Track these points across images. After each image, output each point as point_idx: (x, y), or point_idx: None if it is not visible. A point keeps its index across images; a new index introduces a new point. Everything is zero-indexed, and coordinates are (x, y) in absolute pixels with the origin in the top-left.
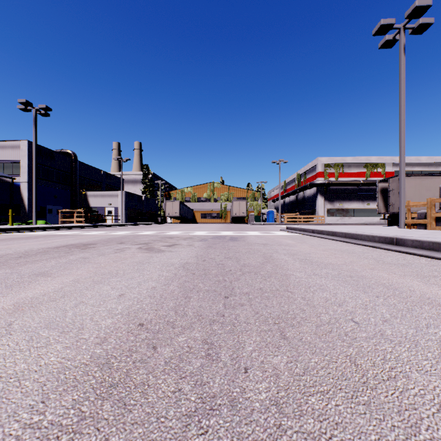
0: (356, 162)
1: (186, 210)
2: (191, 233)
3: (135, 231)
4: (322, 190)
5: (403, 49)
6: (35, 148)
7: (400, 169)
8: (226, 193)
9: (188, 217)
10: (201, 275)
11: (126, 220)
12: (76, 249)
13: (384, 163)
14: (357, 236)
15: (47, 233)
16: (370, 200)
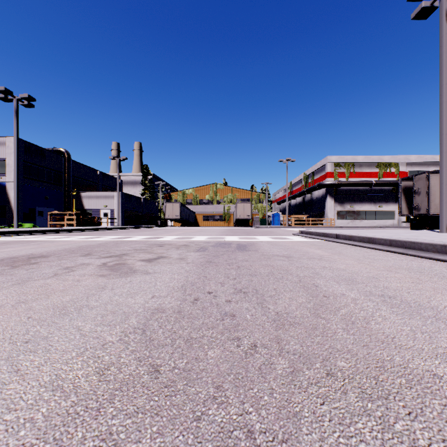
0: (368, 161)
1: (187, 212)
2: (189, 239)
3: (125, 235)
4: (331, 191)
5: (445, 16)
6: (16, 142)
7: (440, 161)
8: (229, 194)
9: (189, 220)
10: (175, 381)
11: (123, 223)
12: (0, 268)
13: (397, 162)
14: (412, 245)
15: (16, 238)
16: (383, 201)
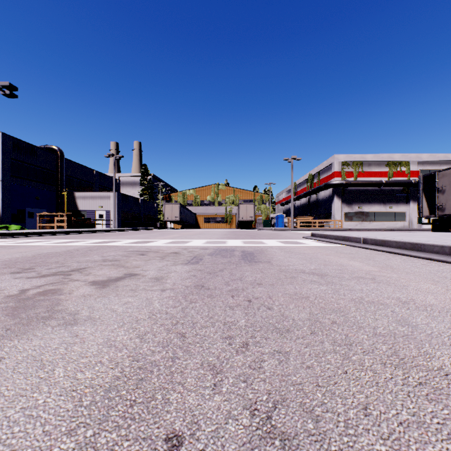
0: (377, 160)
1: (187, 214)
2: (184, 244)
3: (111, 239)
4: (339, 191)
5: None
6: None
7: None
8: (231, 195)
9: (190, 221)
10: None
11: (119, 225)
12: None
13: (408, 161)
14: None
15: None
16: (393, 202)
